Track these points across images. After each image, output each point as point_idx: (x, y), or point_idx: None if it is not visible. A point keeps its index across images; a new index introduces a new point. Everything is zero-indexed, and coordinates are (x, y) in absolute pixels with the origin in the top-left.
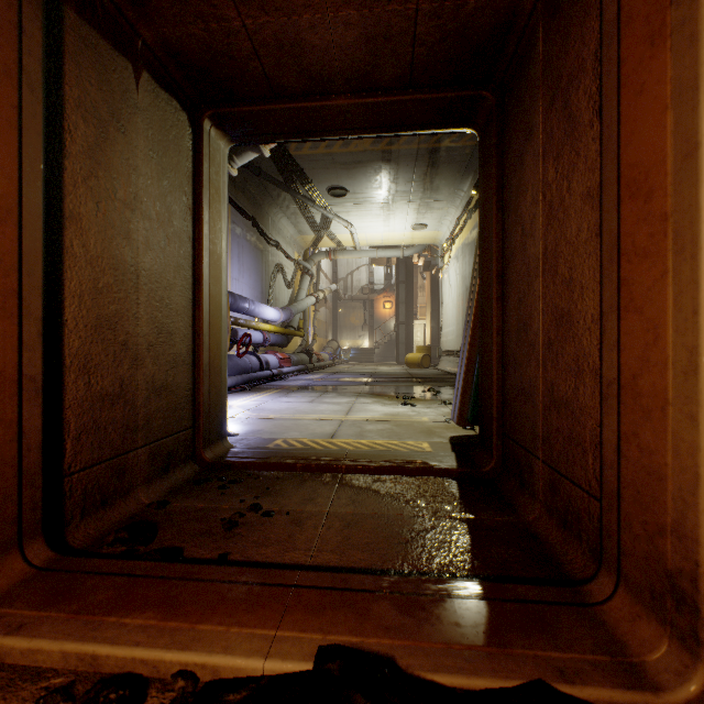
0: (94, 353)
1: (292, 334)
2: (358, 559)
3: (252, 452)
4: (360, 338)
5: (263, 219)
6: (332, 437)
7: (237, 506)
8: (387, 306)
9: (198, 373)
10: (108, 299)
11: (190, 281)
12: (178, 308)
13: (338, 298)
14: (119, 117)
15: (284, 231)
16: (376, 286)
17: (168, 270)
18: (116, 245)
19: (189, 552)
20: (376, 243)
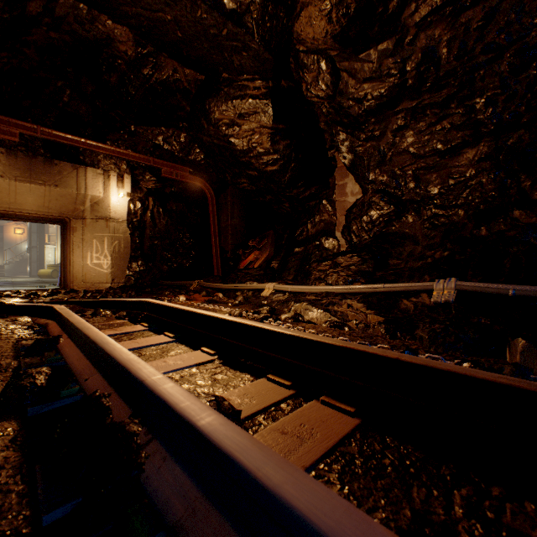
0: None
1: None
2: None
3: None
4: None
5: None
6: None
7: None
8: (19, 232)
9: None
10: None
11: None
12: None
13: None
14: None
15: None
16: None
17: None
18: None
19: None
20: None
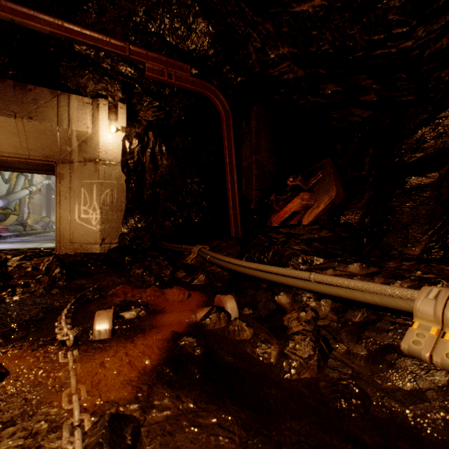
0: None
1: (9, 214)
2: None
3: None
4: None
5: None
6: None
7: None
8: None
9: None
10: None
11: None
12: None
13: (51, 189)
14: None
15: None
16: None
17: None
18: None
19: None
20: None
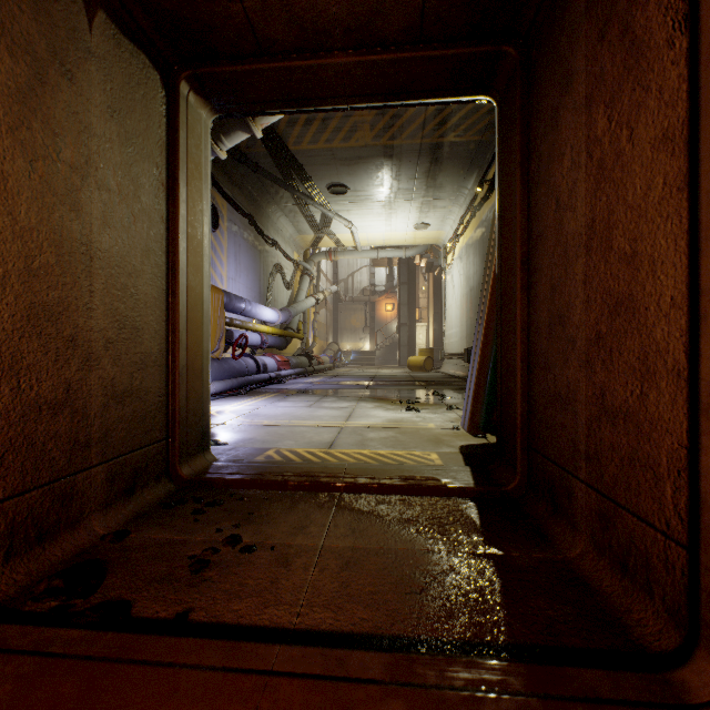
0: (25, 350)
1: (291, 336)
2: (358, 619)
3: (237, 467)
4: (361, 340)
5: (261, 217)
6: (331, 446)
7: (211, 538)
8: (389, 308)
9: (173, 376)
10: (47, 283)
11: (164, 268)
12: (148, 299)
13: (338, 300)
14: (64, 59)
15: (283, 230)
16: (378, 288)
17: (134, 253)
18: (59, 217)
19: (139, 609)
20: (378, 243)
